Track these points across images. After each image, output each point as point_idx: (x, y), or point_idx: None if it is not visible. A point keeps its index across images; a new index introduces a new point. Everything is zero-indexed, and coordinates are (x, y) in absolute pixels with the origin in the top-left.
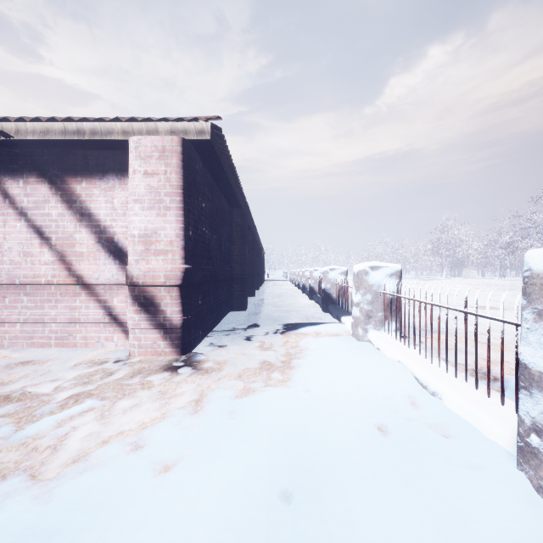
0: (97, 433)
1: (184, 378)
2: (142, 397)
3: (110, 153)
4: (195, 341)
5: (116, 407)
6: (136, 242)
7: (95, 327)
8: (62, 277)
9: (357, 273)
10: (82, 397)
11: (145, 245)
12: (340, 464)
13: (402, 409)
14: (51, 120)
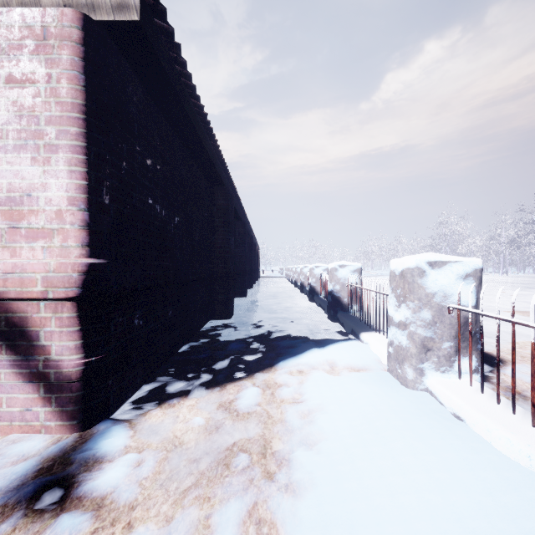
0: None
1: None
2: None
3: None
4: (122, 393)
5: None
6: None
7: None
8: None
9: (402, 273)
10: None
11: (9, 220)
12: None
13: None
14: None
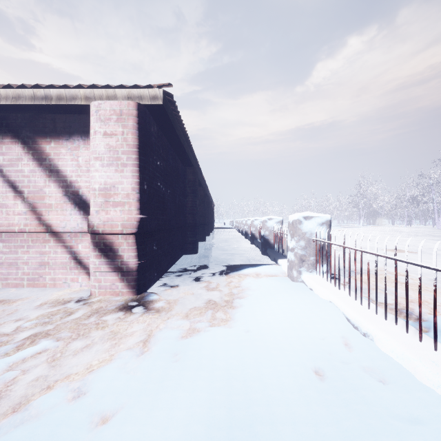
0: (44, 377)
1: (136, 318)
2: (94, 337)
3: (76, 117)
4: (150, 282)
5: (69, 348)
6: (96, 195)
7: (62, 269)
8: (33, 225)
9: (292, 222)
10: (39, 337)
11: (105, 198)
12: (280, 417)
13: (337, 351)
14: (22, 87)
